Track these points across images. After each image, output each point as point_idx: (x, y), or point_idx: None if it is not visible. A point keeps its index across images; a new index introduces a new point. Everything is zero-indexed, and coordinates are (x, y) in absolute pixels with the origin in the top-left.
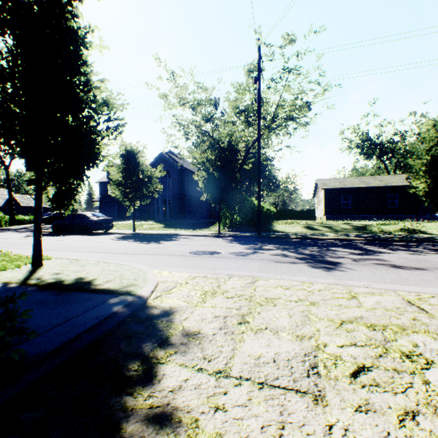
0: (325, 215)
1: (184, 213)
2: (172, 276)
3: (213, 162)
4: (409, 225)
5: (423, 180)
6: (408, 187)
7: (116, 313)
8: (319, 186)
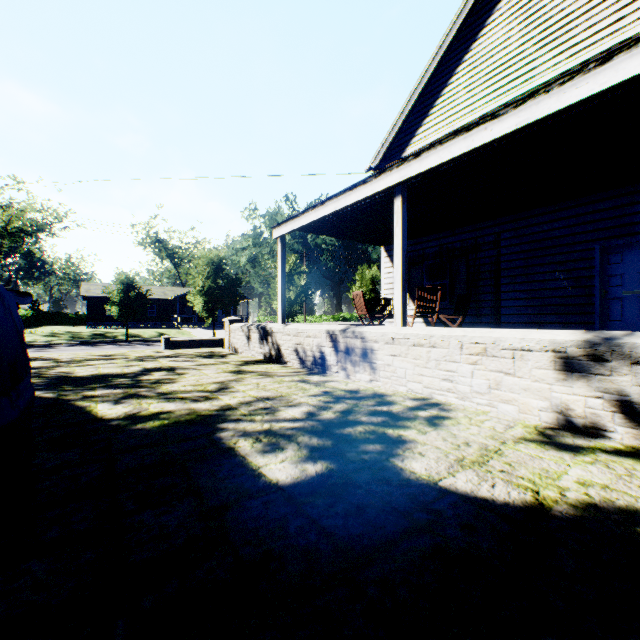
0: (88, 323)
1: None
2: None
3: None
4: (137, 332)
5: (114, 307)
6: (164, 300)
7: None
8: (82, 293)
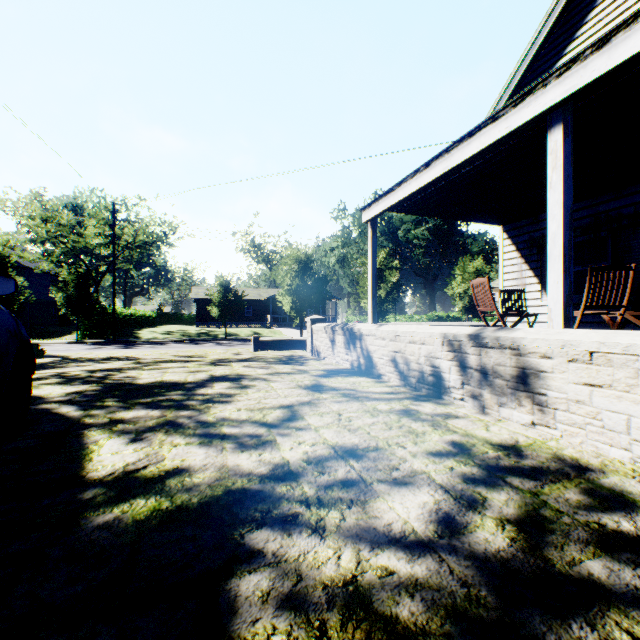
0: (197, 322)
1: (23, 320)
2: (60, 353)
3: (72, 285)
4: (234, 331)
5: (214, 308)
6: (259, 301)
7: (54, 355)
8: (192, 295)
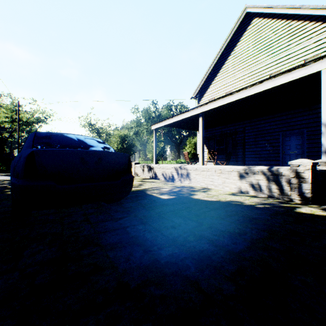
0: None
1: None
2: None
3: None
4: None
5: None
6: None
7: None
8: None
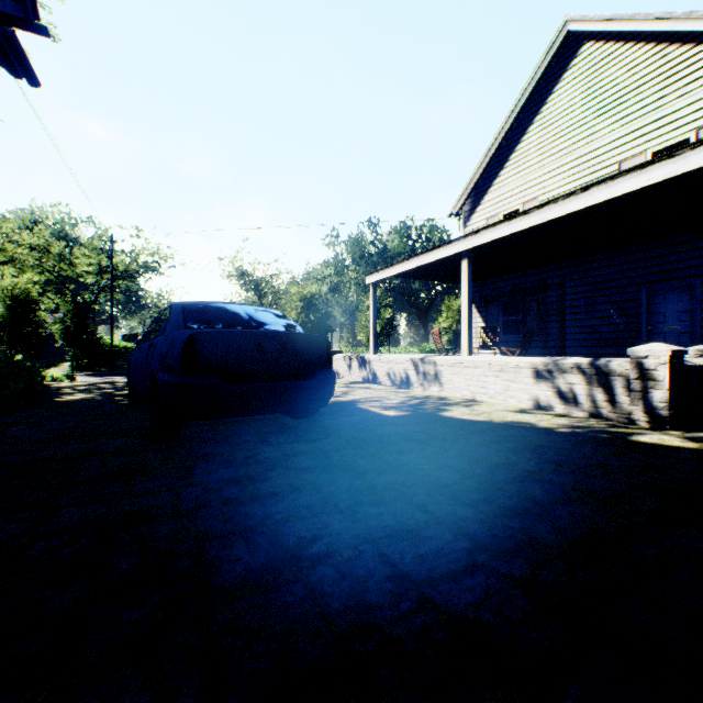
0: None
1: None
2: None
3: (69, 316)
4: None
5: None
6: None
7: None
8: None
